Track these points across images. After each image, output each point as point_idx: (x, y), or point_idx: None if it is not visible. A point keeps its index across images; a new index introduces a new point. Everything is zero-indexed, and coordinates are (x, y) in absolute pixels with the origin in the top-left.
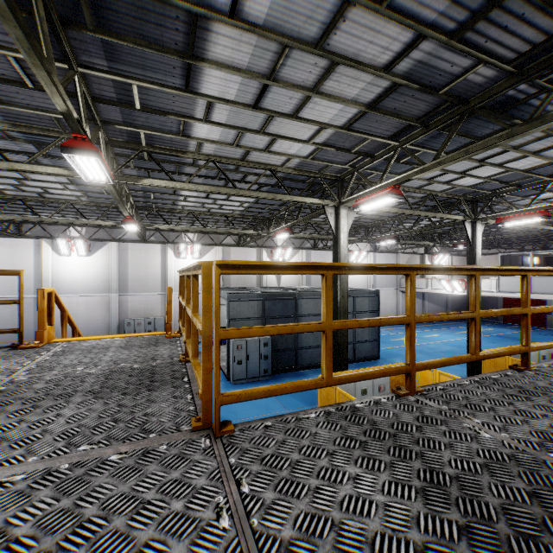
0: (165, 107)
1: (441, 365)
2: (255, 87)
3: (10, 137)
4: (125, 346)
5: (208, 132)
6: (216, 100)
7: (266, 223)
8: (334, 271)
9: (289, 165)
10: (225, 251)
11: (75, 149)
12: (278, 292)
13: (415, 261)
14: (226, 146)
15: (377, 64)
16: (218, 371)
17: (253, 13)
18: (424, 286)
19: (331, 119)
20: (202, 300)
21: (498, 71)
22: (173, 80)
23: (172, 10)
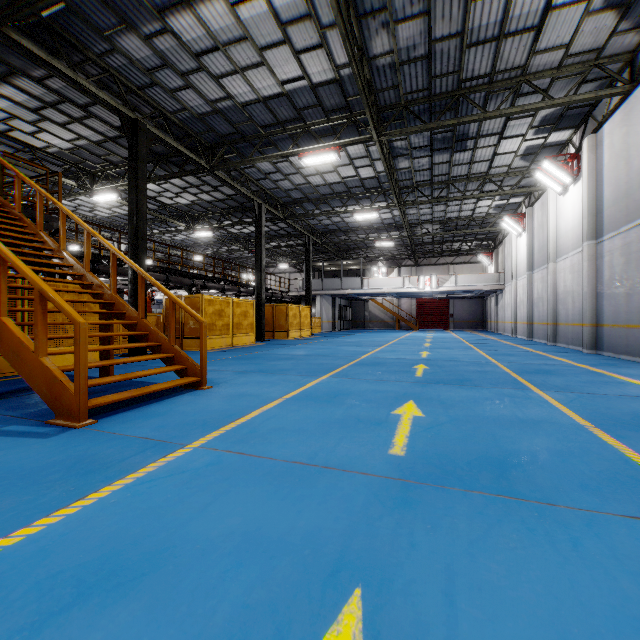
0: None
1: None
2: None
3: None
4: None
5: None
6: None
7: None
8: None
9: None
10: None
11: None
12: None
13: None
14: None
15: None
16: None
17: None
18: None
19: None
20: None
21: None
22: None
23: None
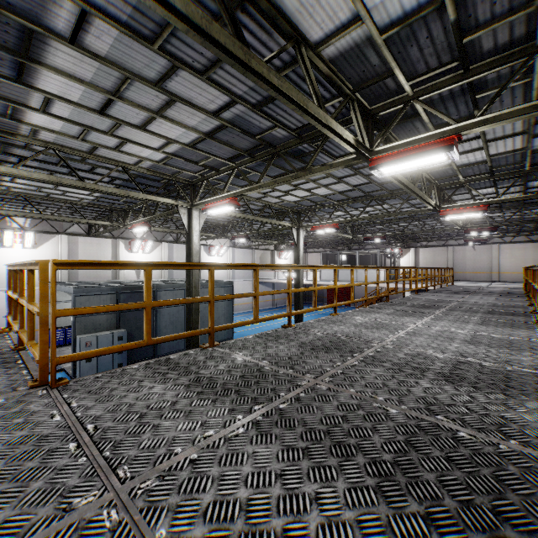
0: None
1: (232, 327)
2: (100, 97)
3: None
4: None
5: (47, 122)
6: (56, 98)
7: (122, 214)
8: (153, 267)
9: (143, 165)
10: (72, 241)
11: None
12: (135, 285)
13: (267, 256)
14: (70, 138)
15: (207, 109)
16: (54, 340)
17: (94, 46)
18: (273, 277)
19: (177, 137)
20: (40, 289)
21: (289, 133)
22: (1, 69)
23: (2, 16)
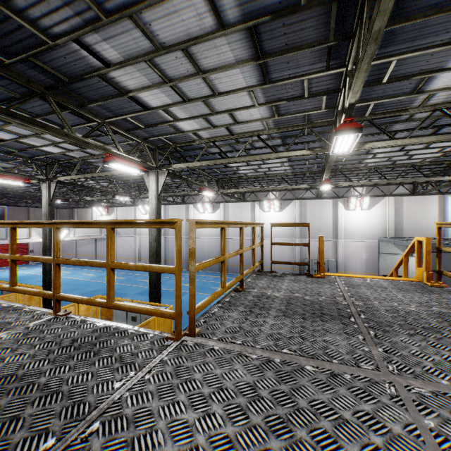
0: (412, 71)
1: None
2: None
3: (271, 138)
4: (400, 289)
5: (450, 79)
6: None
7: None
8: None
9: None
10: (397, 201)
11: (344, 131)
12: None
13: None
14: None
15: None
16: None
17: None
18: None
19: None
20: None
21: None
22: (441, 38)
23: None
